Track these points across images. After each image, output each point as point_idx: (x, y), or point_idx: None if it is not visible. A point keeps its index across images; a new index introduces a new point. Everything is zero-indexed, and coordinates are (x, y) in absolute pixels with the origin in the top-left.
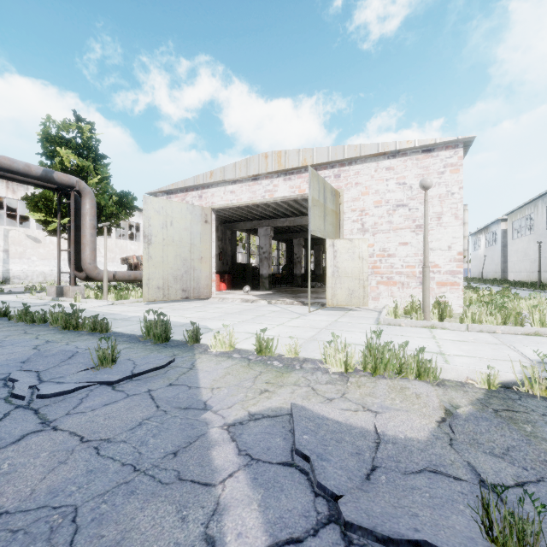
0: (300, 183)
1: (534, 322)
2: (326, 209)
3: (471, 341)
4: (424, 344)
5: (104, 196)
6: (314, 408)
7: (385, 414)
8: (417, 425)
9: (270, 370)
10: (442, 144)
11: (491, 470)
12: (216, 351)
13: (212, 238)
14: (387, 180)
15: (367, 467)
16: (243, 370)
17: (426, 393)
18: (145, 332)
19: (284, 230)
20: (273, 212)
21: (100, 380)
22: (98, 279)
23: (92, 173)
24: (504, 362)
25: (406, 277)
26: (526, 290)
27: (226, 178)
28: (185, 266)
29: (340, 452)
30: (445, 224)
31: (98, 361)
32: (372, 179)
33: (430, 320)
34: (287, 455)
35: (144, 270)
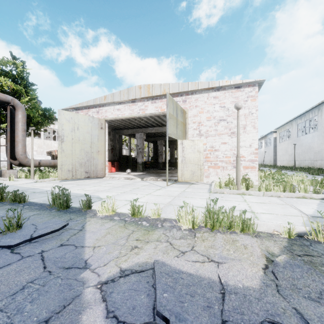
0: (161, 105)
1: (301, 190)
2: (177, 121)
3: (268, 203)
4: (240, 206)
5: (33, 110)
6: (171, 262)
7: (225, 265)
8: (250, 273)
9: (140, 229)
10: (246, 84)
11: (315, 316)
12: (102, 215)
13: (105, 138)
14: (214, 104)
15: (217, 323)
16: (120, 230)
17: (251, 244)
18: (52, 202)
19: (152, 135)
20: (145, 123)
21: (2, 244)
22: (28, 165)
23: (24, 95)
24: (292, 217)
25: (225, 163)
26: (288, 171)
27: (115, 100)
28: (87, 156)
29: (194, 308)
30: (248, 131)
31: (5, 227)
32: (205, 103)
33: (240, 190)
34: (150, 314)
35: (59, 159)
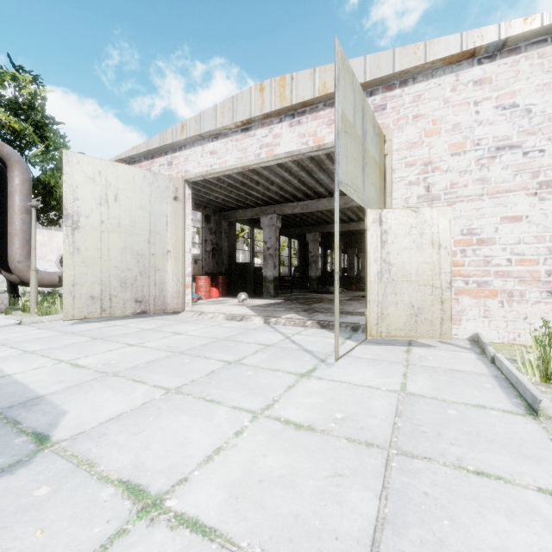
0: (316, 127)
1: None
2: (365, 153)
3: None
4: None
5: (57, 173)
6: None
7: None
8: None
9: None
10: None
11: None
12: None
13: (186, 223)
14: (477, 104)
15: None
16: None
17: None
18: None
19: (295, 222)
20: (279, 194)
21: None
22: None
23: (35, 141)
24: None
25: (517, 281)
26: None
27: (203, 130)
28: (139, 264)
29: None
30: None
31: None
32: (446, 104)
33: None
34: None
35: (66, 270)
